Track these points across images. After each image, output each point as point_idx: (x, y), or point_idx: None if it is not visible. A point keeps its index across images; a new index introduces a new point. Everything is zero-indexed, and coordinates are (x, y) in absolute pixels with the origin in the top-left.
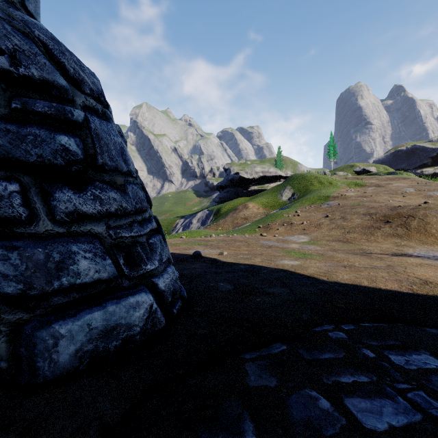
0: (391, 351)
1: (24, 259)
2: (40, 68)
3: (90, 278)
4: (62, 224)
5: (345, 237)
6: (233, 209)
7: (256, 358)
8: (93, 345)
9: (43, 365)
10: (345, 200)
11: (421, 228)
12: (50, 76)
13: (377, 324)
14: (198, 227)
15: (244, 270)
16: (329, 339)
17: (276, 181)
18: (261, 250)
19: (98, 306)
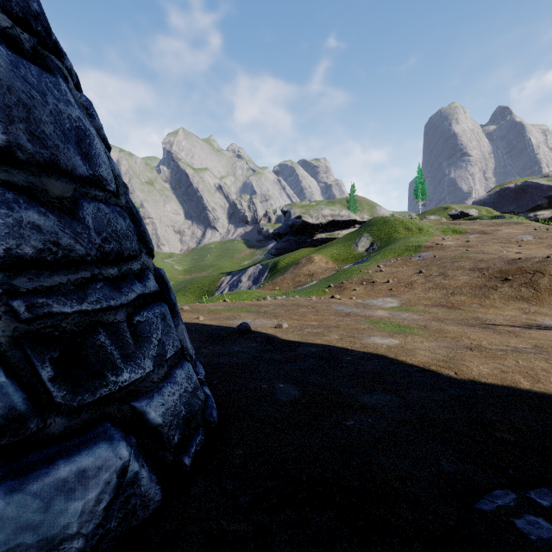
0: None
1: None
2: None
3: None
4: None
5: (449, 300)
6: (294, 263)
7: None
8: None
9: None
10: (443, 251)
11: None
12: None
13: None
14: (248, 286)
15: (316, 356)
16: (527, 544)
17: (349, 227)
18: (336, 319)
19: None
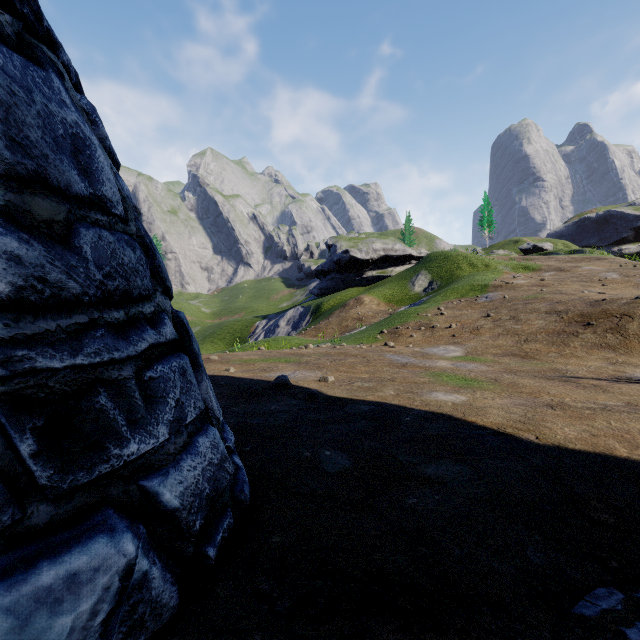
0: None
1: None
2: None
3: None
4: None
5: (523, 348)
6: (341, 305)
7: None
8: None
9: None
10: (514, 291)
11: None
12: None
13: None
14: (287, 332)
15: (369, 416)
16: None
17: (404, 263)
18: (391, 371)
19: None
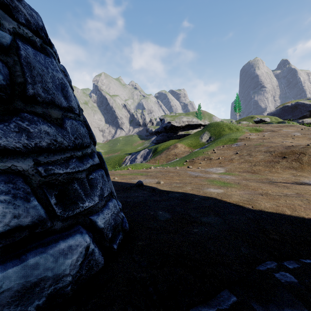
0: None
1: None
2: None
3: (5, 226)
4: None
5: (253, 169)
6: (166, 148)
7: None
8: None
9: None
10: (250, 142)
11: (310, 162)
12: None
13: None
14: (141, 161)
15: (179, 198)
16: (279, 283)
17: (197, 128)
18: (190, 179)
19: (14, 260)
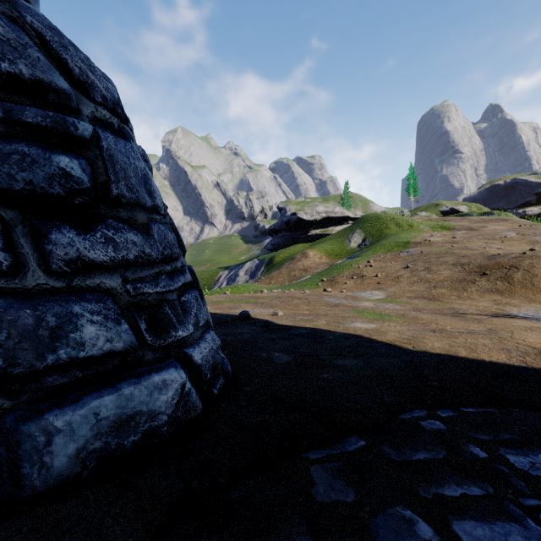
0: (509, 449)
1: (4, 324)
2: (31, 64)
3: (99, 350)
4: (60, 275)
5: (431, 293)
6: (290, 258)
7: (326, 459)
8: (102, 442)
9: (30, 471)
10: (430, 247)
11: (526, 281)
12: (46, 75)
13: (484, 409)
14: (245, 281)
15: (305, 336)
16: (422, 430)
17: (342, 223)
18: (326, 309)
19: (109, 388)
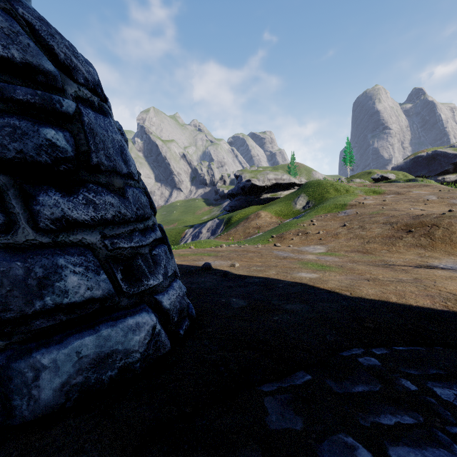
0: (435, 382)
1: None
2: (22, 50)
3: (80, 297)
4: (47, 232)
5: (365, 247)
6: (245, 218)
7: (277, 392)
8: (83, 376)
9: (20, 403)
10: (364, 209)
11: (446, 238)
12: (35, 59)
13: (412, 347)
14: (207, 237)
15: (258, 284)
16: (360, 366)
17: (289, 188)
18: (276, 261)
19: (89, 330)
